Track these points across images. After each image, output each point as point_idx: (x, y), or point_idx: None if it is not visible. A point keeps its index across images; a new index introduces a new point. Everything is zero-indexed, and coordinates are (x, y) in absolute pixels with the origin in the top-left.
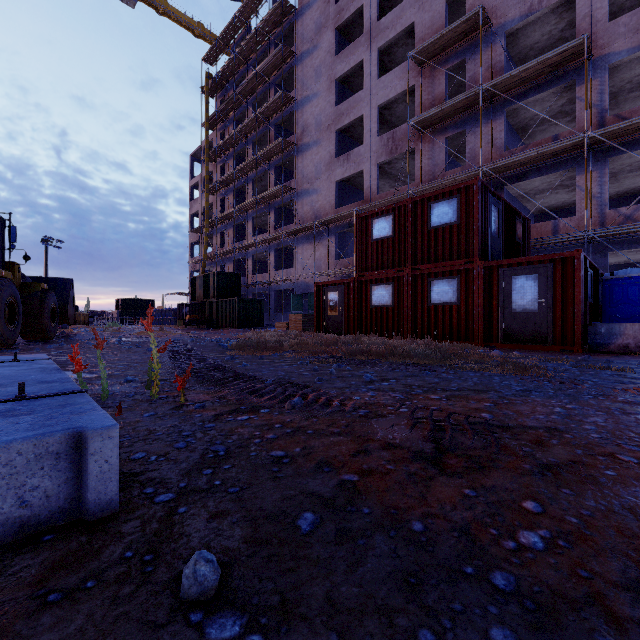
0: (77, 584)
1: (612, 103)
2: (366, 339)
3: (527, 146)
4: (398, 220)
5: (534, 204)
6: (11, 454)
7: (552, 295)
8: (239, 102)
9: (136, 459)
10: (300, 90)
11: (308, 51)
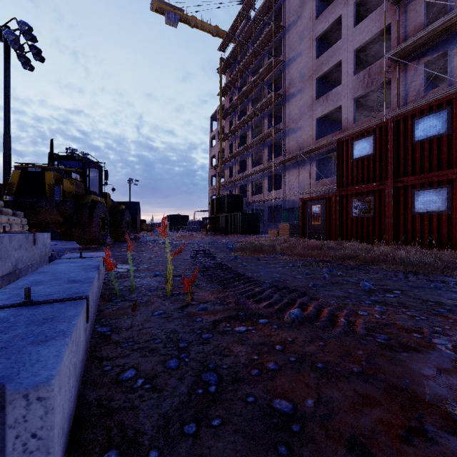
0: None
1: None
2: (349, 245)
3: None
4: (379, 139)
5: None
6: None
7: None
8: (242, 73)
9: (123, 380)
10: (287, 53)
11: (293, 22)
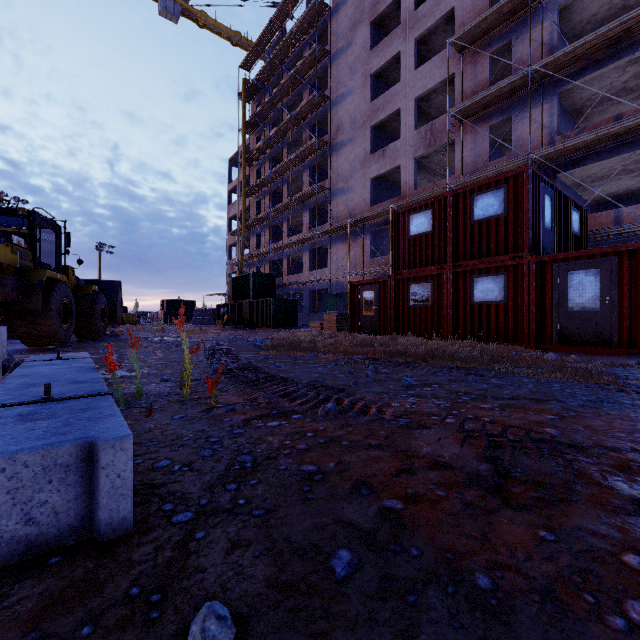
0: (72, 628)
1: None
2: (403, 340)
3: (584, 129)
4: (438, 215)
5: (591, 193)
6: (17, 466)
7: (617, 292)
8: (274, 105)
9: (159, 467)
10: (334, 88)
11: (343, 48)
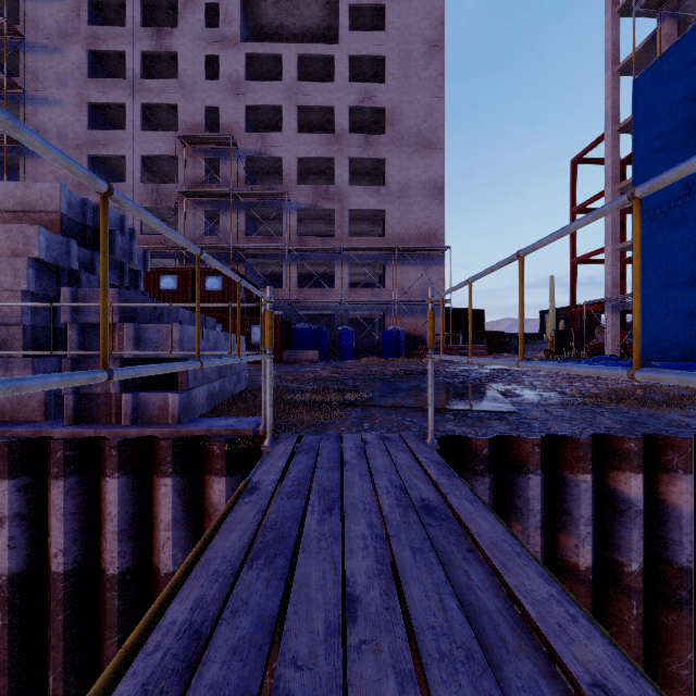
0: None
1: (302, 222)
2: None
3: (259, 238)
4: (182, 280)
5: (263, 269)
6: None
7: None
8: None
9: None
10: (32, 83)
11: (46, 47)
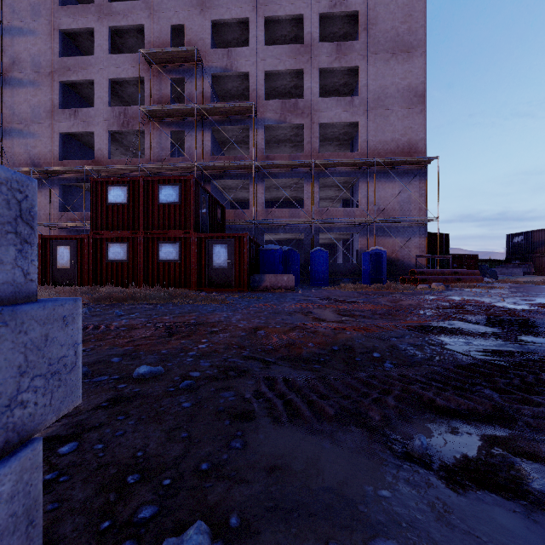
0: None
1: (267, 146)
2: (104, 289)
3: (224, 157)
4: (133, 191)
5: (229, 195)
6: None
7: (234, 258)
8: None
9: None
10: (9, 15)
11: None
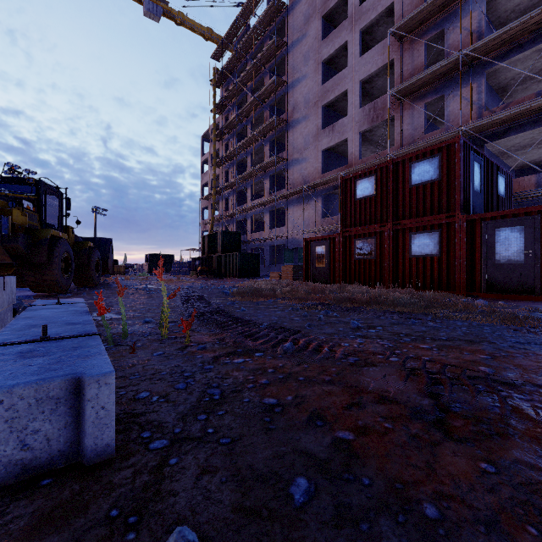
0: None
1: None
2: (350, 288)
3: (508, 104)
4: (380, 180)
5: (515, 160)
6: (13, 398)
7: (540, 246)
8: (240, 89)
9: (140, 398)
10: (291, 74)
11: (298, 40)
